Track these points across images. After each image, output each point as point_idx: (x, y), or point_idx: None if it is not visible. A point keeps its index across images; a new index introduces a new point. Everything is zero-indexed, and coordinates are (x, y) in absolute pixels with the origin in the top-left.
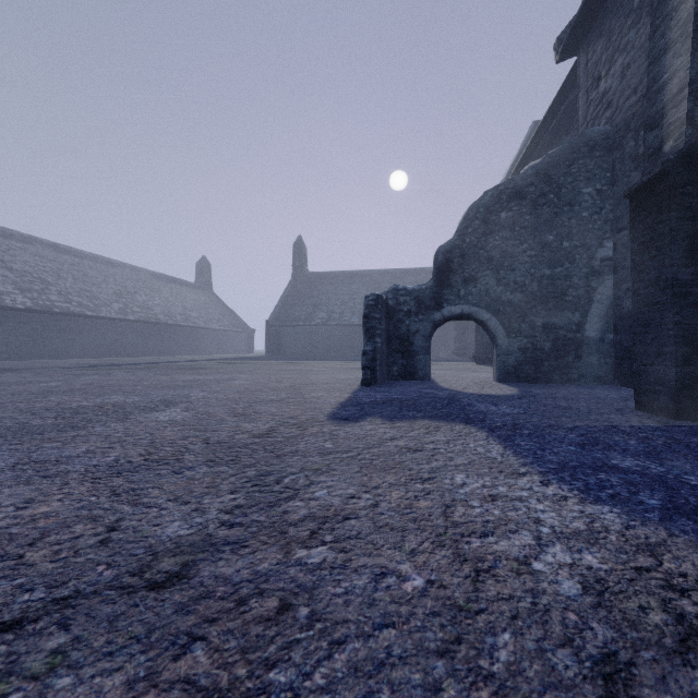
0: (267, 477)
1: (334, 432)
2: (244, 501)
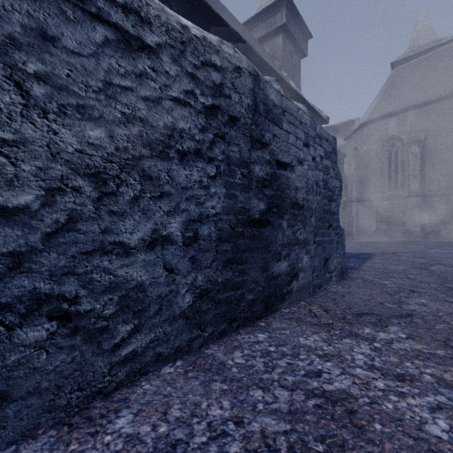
0: (381, 249)
1: (370, 252)
2: (382, 249)
